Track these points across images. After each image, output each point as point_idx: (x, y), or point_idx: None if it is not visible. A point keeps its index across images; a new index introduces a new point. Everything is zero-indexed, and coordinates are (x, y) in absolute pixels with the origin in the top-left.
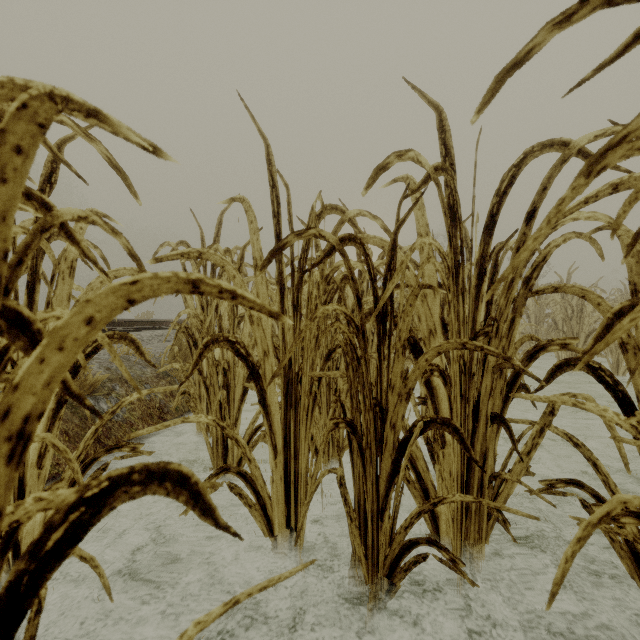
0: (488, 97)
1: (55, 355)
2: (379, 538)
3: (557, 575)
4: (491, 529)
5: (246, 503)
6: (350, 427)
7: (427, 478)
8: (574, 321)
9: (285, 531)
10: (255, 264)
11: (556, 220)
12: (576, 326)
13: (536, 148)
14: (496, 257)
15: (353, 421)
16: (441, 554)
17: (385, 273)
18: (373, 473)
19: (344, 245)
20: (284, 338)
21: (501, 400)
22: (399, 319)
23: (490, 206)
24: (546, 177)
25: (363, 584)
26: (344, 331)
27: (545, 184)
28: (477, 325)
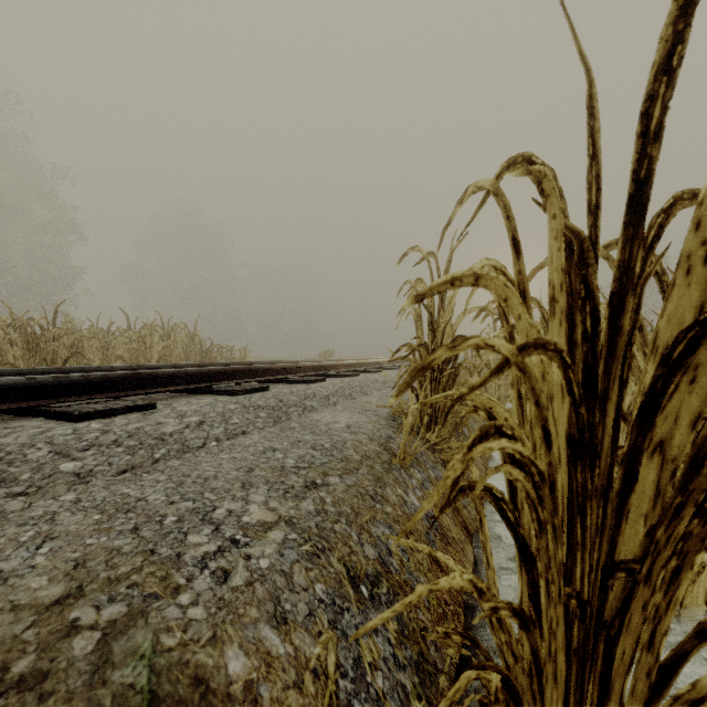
0: None
1: None
2: None
3: None
4: None
5: None
6: None
7: None
8: None
9: None
10: None
11: None
12: None
13: None
14: None
15: None
16: None
17: None
18: None
19: None
20: None
21: None
22: None
23: None
24: None
25: None
26: None
27: None
28: None
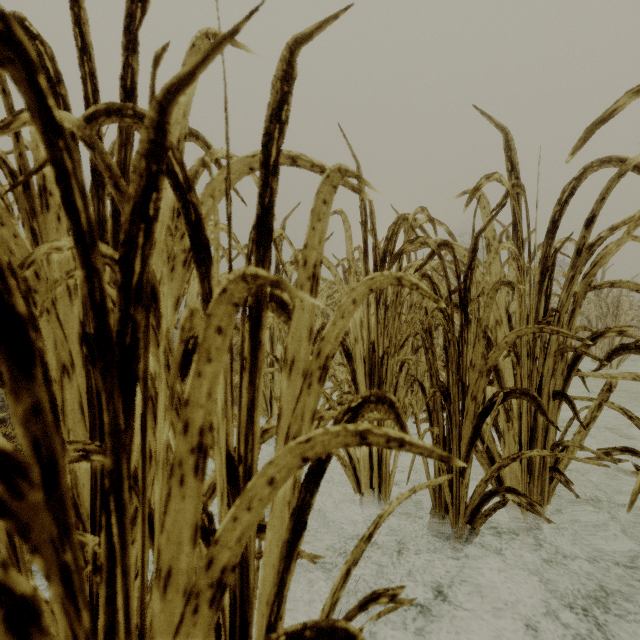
0: (580, 143)
1: (340, 321)
2: (460, 491)
3: (635, 487)
4: (552, 491)
5: (342, 463)
6: (443, 396)
7: (493, 448)
8: (610, 319)
9: (369, 491)
10: (349, 265)
11: (617, 227)
12: (612, 324)
13: (595, 164)
14: (554, 257)
15: (445, 391)
16: (506, 513)
17: (466, 272)
18: (457, 436)
19: (440, 250)
20: (369, 327)
21: (562, 380)
22: (473, 311)
23: (552, 214)
24: (604, 189)
25: (444, 531)
26: (440, 318)
27: (603, 195)
28: (540, 316)
